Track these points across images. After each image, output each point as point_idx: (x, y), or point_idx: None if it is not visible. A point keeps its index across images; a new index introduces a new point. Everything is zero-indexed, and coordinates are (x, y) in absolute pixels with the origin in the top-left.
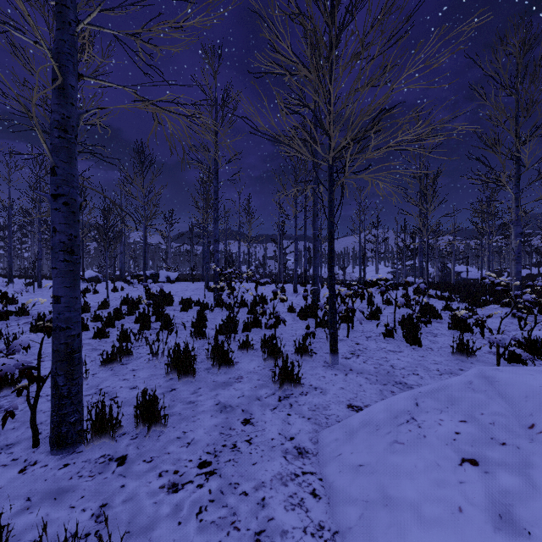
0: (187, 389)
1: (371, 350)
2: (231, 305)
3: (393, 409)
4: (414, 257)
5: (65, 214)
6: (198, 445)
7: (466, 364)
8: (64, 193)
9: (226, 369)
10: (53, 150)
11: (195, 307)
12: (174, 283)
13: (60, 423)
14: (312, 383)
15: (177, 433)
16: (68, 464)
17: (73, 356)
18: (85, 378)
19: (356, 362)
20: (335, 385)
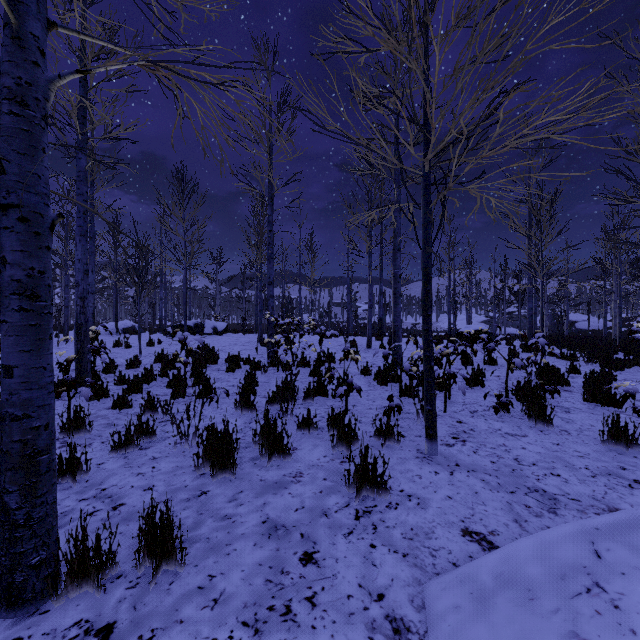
0: (223, 492)
1: (481, 432)
2: (289, 364)
3: (553, 559)
4: (519, 302)
5: (22, 236)
6: (230, 606)
7: (627, 459)
8: (21, 203)
9: (280, 460)
10: (3, 135)
11: (244, 367)
12: (221, 335)
13: (13, 566)
14: (402, 486)
15: (199, 577)
16: (19, 639)
17: (35, 461)
18: (86, 472)
19: (462, 451)
20: (438, 492)
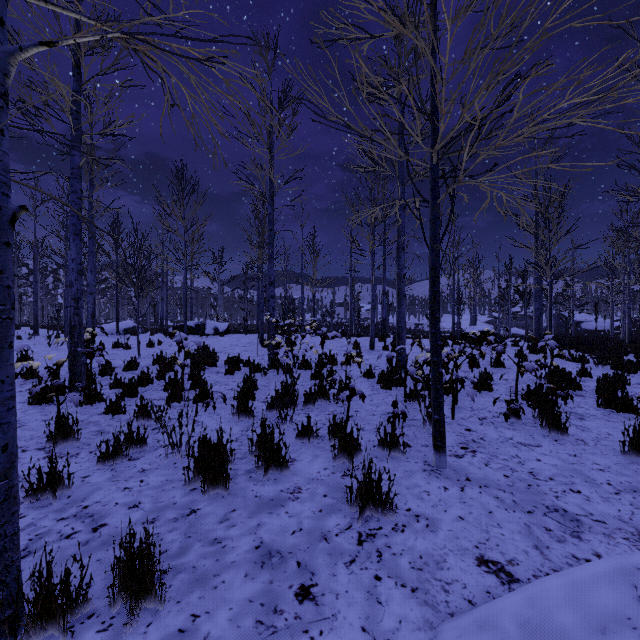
0: (214, 511)
1: (491, 441)
2: (290, 366)
3: (589, 605)
4: (525, 303)
5: None
6: None
7: None
8: None
9: (277, 473)
10: None
11: (244, 369)
12: (222, 336)
13: None
14: (409, 505)
15: (181, 617)
16: None
17: None
18: (68, 487)
19: (472, 463)
20: (449, 511)
